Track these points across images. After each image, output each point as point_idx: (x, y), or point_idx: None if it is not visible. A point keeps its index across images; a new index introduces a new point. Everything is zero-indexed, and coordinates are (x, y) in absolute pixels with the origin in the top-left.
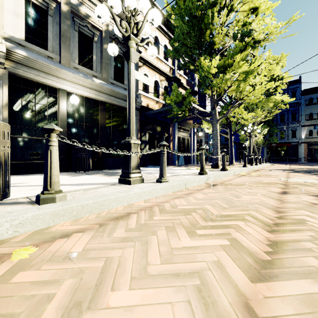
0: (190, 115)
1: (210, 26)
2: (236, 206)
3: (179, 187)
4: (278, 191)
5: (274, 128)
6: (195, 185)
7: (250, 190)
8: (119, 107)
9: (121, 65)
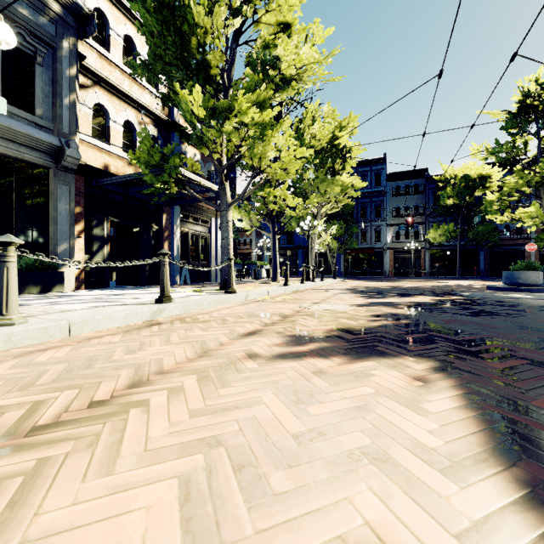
0: (181, 191)
1: (198, 30)
2: (69, 379)
3: (41, 334)
4: (248, 330)
5: (352, 227)
6: (110, 327)
7: (201, 331)
8: (21, 161)
9: (28, 72)
